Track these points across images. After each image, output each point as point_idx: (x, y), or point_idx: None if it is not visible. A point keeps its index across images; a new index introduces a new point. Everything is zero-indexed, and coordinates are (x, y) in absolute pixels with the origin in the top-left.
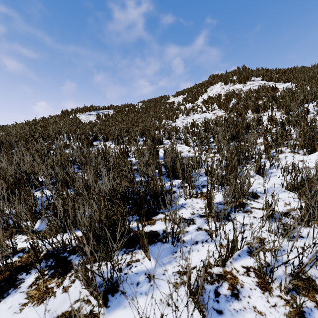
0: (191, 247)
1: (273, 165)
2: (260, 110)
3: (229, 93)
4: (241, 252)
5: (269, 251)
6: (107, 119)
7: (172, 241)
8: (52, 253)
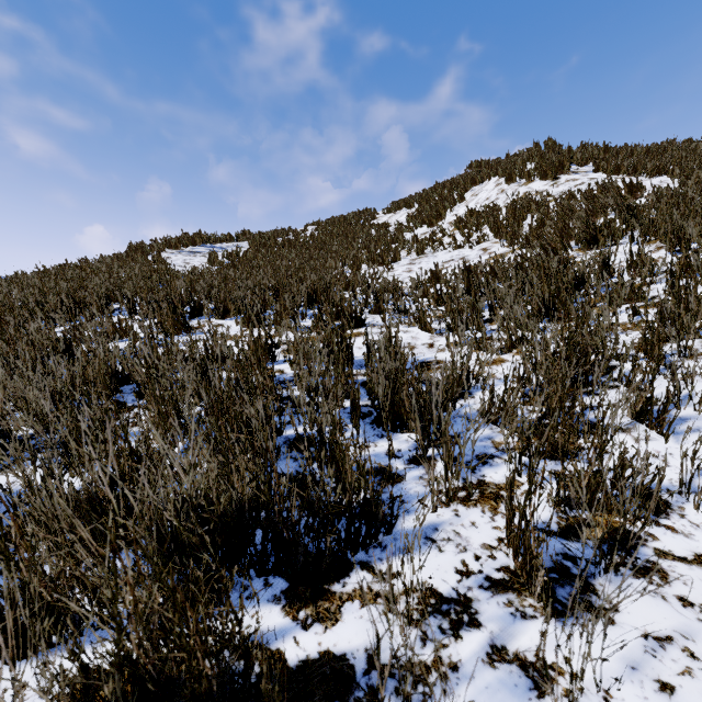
0: None
1: (680, 393)
2: (599, 241)
3: (519, 202)
4: None
5: None
6: (233, 262)
7: None
8: None
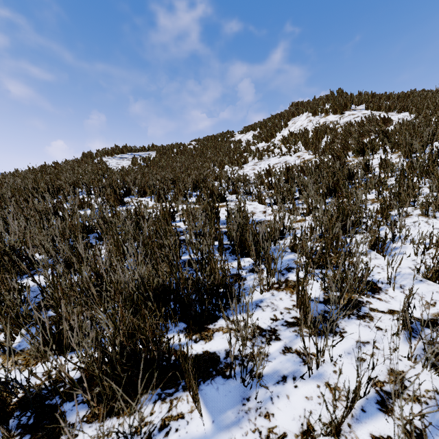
0: (275, 388)
1: (396, 235)
2: (365, 151)
3: (320, 128)
4: (365, 403)
5: (417, 402)
6: (146, 164)
7: (242, 377)
8: (33, 397)
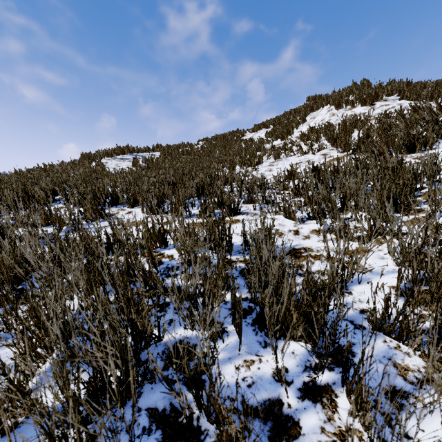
0: None
1: None
2: (417, 147)
3: (348, 120)
4: None
5: None
6: (148, 165)
7: None
8: None
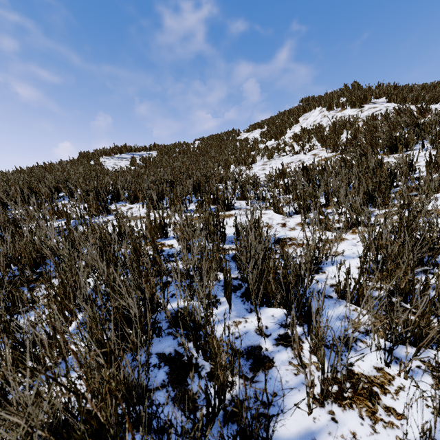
0: None
1: None
2: (398, 148)
3: (338, 122)
4: None
5: None
6: (146, 164)
7: None
8: None
